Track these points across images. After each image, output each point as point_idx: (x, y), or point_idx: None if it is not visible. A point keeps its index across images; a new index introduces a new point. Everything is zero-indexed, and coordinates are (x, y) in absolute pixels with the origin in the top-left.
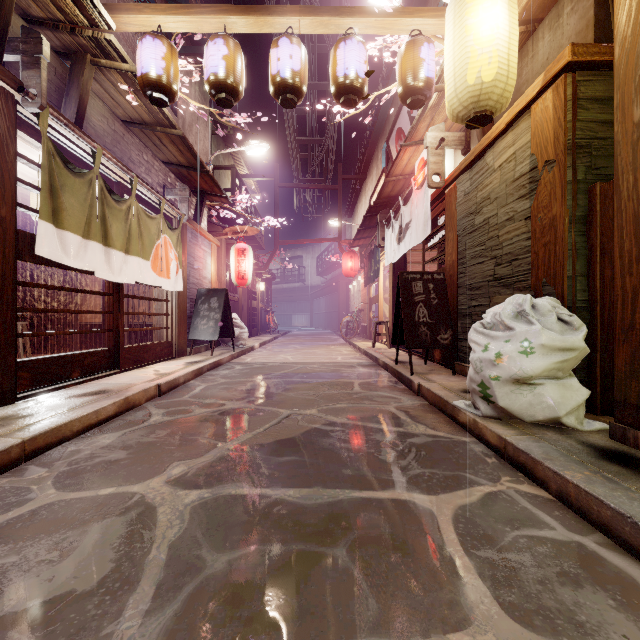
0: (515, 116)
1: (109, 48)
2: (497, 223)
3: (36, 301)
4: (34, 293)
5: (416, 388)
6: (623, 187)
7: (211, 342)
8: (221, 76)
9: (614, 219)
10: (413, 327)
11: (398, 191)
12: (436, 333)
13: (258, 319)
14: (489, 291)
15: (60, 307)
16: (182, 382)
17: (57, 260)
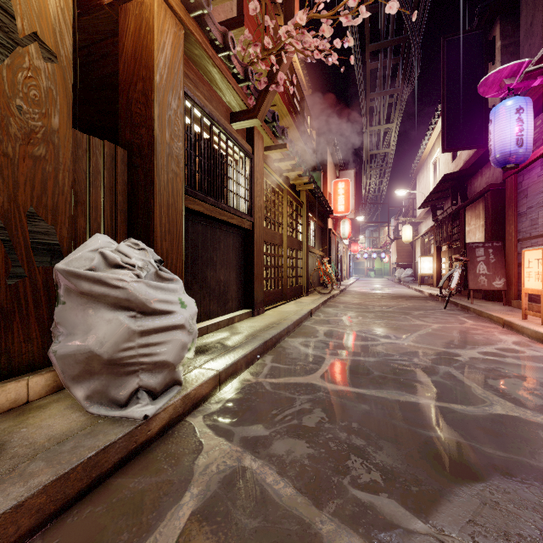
0: None
1: None
2: None
3: None
4: None
5: None
6: (162, 178)
7: None
8: None
9: (156, 196)
10: None
11: None
12: None
13: None
14: None
15: None
16: None
17: None
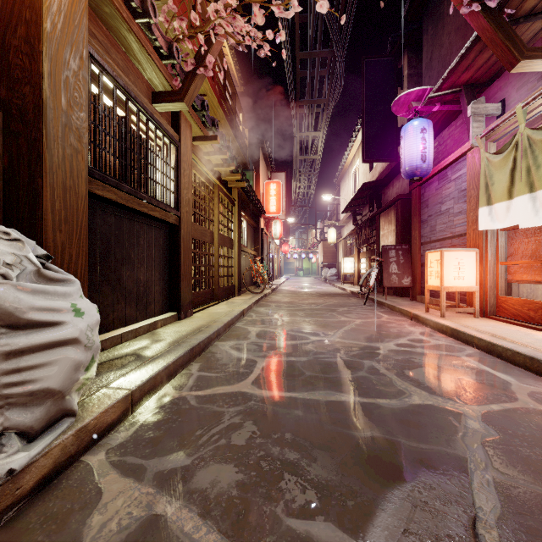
0: None
1: None
2: None
3: None
4: None
5: None
6: (55, 153)
7: None
8: None
9: (46, 175)
10: None
11: None
12: None
13: None
14: None
15: None
16: None
17: None
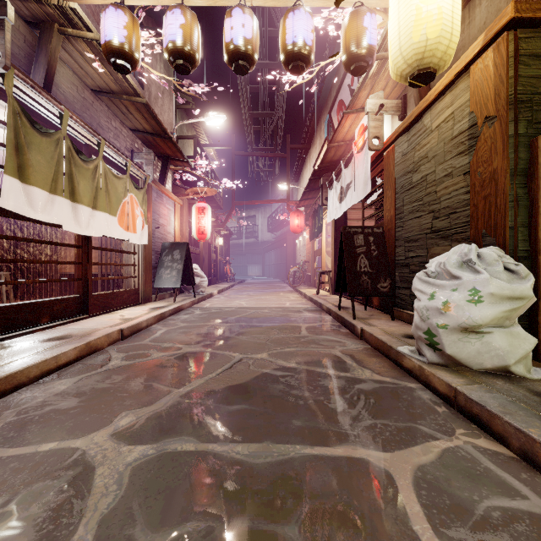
0: (454, 77)
1: (74, 17)
2: (435, 179)
3: (20, 253)
4: (18, 246)
5: (359, 332)
6: None
7: (174, 289)
8: (178, 43)
9: None
10: (355, 276)
11: (339, 156)
12: (376, 282)
13: (217, 269)
14: (427, 243)
15: (41, 259)
16: (145, 326)
17: (23, 213)
